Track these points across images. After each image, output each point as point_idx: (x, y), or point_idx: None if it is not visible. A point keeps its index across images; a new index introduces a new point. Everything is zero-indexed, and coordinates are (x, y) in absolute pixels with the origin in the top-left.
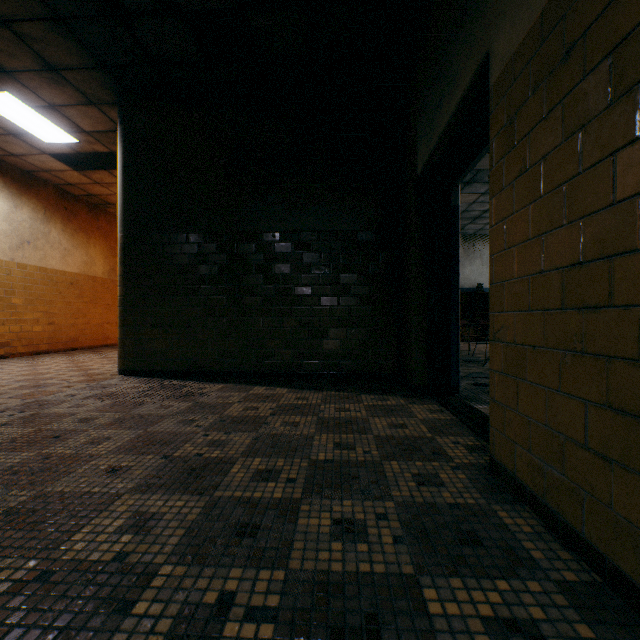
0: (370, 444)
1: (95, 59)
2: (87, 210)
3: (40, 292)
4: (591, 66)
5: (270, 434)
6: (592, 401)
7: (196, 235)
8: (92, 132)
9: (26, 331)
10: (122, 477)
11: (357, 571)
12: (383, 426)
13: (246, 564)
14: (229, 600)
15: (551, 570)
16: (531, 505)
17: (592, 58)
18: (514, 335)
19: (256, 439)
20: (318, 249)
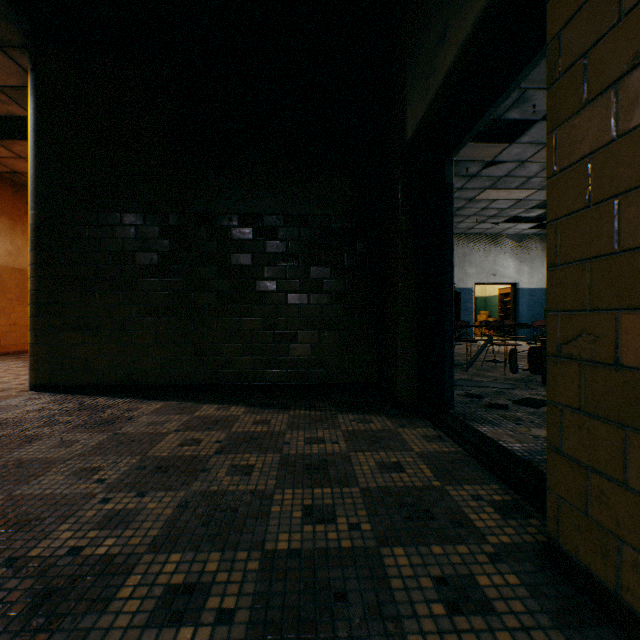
0: (357, 507)
1: None
2: (12, 191)
3: None
4: None
5: (207, 493)
6: None
7: (132, 215)
8: (2, 87)
9: None
10: None
11: None
12: (371, 468)
13: None
14: None
15: None
16: None
17: None
18: (616, 350)
19: (184, 505)
20: (284, 236)
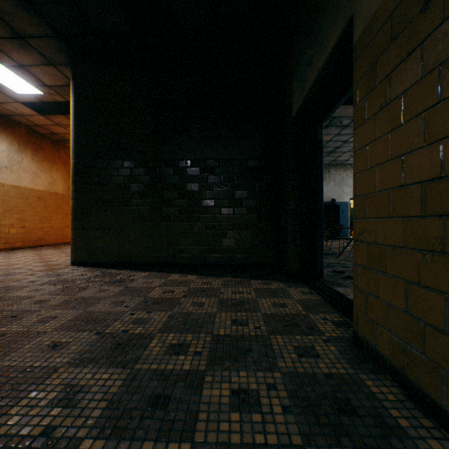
0: (259, 321)
1: (52, 29)
2: (51, 144)
3: (15, 204)
4: None
5: (182, 313)
6: None
7: (129, 162)
8: (52, 86)
9: (4, 233)
10: (61, 352)
11: (253, 442)
12: (268, 305)
13: (157, 437)
14: None
15: (418, 438)
16: (392, 375)
17: None
18: (376, 237)
19: (171, 317)
20: (219, 172)
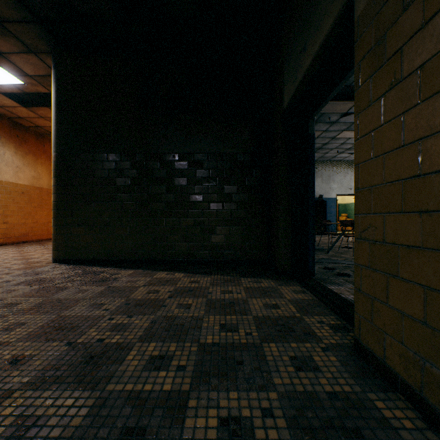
0: (250, 325)
1: (31, 14)
2: (35, 138)
3: None
4: None
5: (166, 317)
6: None
7: (114, 155)
8: (34, 76)
9: None
10: (21, 369)
11: None
12: (260, 307)
13: None
14: None
15: None
16: (404, 394)
17: None
18: (383, 234)
19: (154, 322)
20: (207, 167)
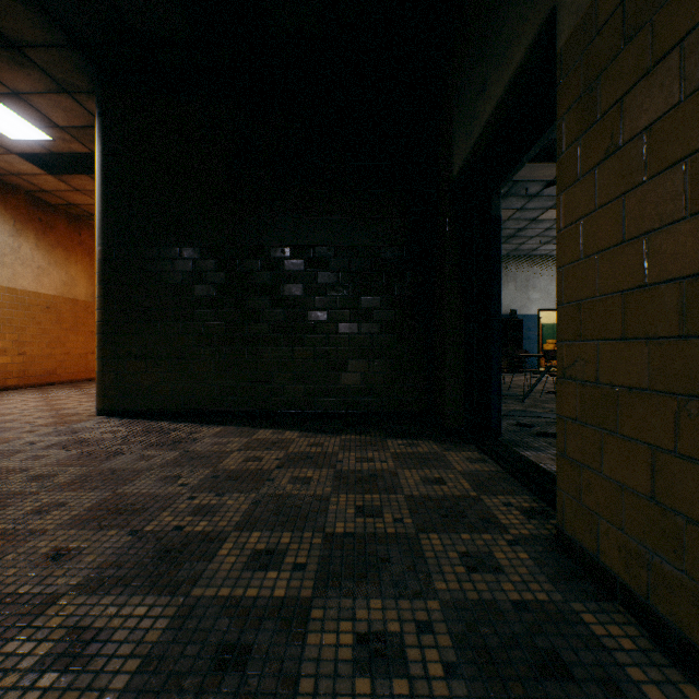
0: (401, 508)
1: (65, 34)
2: (67, 222)
3: (8, 317)
4: None
5: (274, 495)
6: None
7: (190, 249)
8: (67, 127)
9: None
10: (67, 566)
11: None
12: (416, 482)
13: None
14: None
15: None
16: (625, 603)
17: None
18: (596, 372)
19: (256, 503)
20: (335, 267)
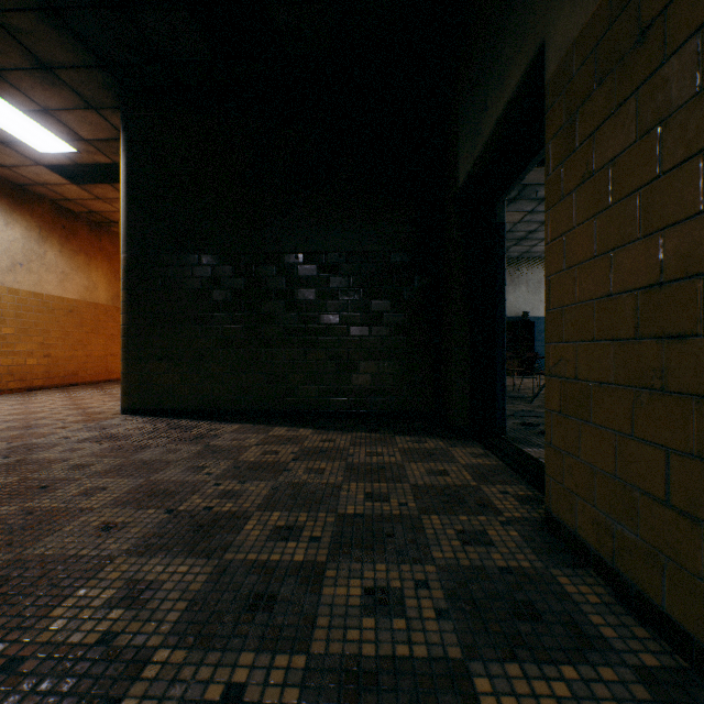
0: (406, 495)
1: (94, 56)
2: (88, 229)
3: (34, 321)
4: (674, 47)
5: (291, 483)
6: (675, 449)
7: (209, 256)
8: (92, 140)
9: (18, 364)
10: (116, 536)
11: (393, 655)
12: (421, 473)
13: (259, 647)
14: (237, 695)
15: (626, 652)
16: (597, 569)
17: (675, 37)
18: (575, 369)
19: (275, 489)
20: (347, 272)
